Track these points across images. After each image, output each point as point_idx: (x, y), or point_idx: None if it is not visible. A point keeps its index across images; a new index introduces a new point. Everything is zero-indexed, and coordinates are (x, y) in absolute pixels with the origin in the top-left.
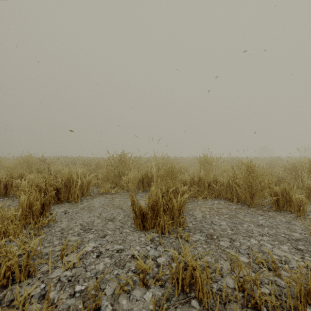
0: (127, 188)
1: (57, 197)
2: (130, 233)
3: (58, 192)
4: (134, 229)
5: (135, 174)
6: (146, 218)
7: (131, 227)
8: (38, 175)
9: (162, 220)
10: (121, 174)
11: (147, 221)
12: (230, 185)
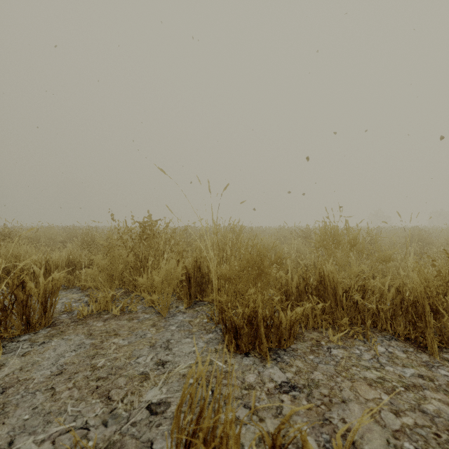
0: (150, 302)
1: None
2: None
3: None
4: None
5: (168, 269)
6: None
7: None
8: None
9: None
10: (143, 265)
11: None
12: (407, 301)
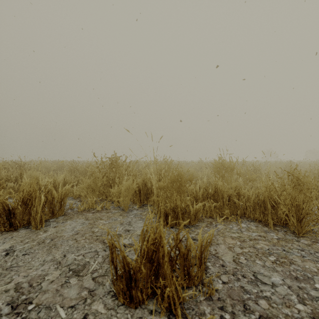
0: (118, 203)
1: (8, 221)
2: (104, 318)
3: (10, 214)
4: (115, 300)
5: (128, 184)
6: (137, 281)
7: (109, 293)
8: (7, 184)
9: (168, 287)
10: (112, 183)
11: (140, 287)
12: (261, 201)
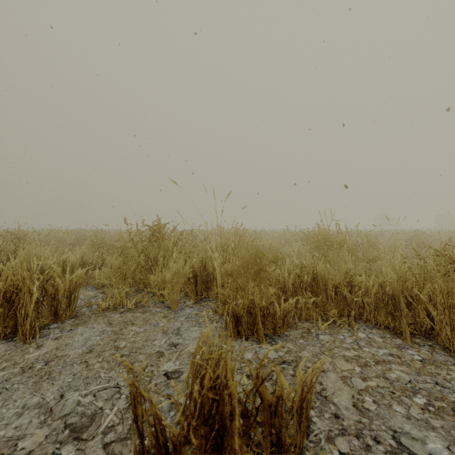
0: (161, 297)
1: None
2: None
3: None
4: None
5: (177, 267)
6: None
7: None
8: None
9: None
10: (153, 265)
11: None
12: (388, 295)
